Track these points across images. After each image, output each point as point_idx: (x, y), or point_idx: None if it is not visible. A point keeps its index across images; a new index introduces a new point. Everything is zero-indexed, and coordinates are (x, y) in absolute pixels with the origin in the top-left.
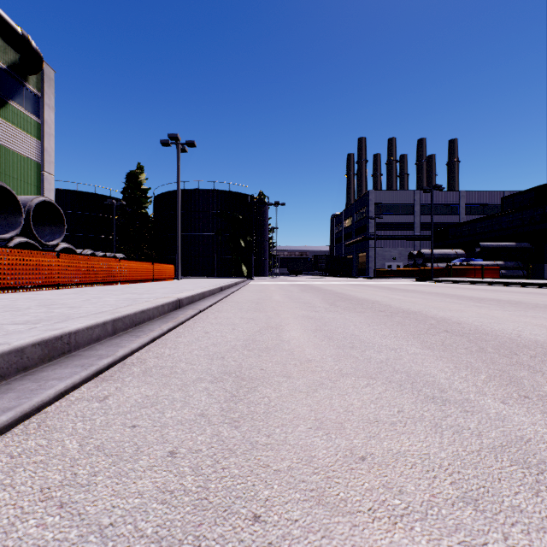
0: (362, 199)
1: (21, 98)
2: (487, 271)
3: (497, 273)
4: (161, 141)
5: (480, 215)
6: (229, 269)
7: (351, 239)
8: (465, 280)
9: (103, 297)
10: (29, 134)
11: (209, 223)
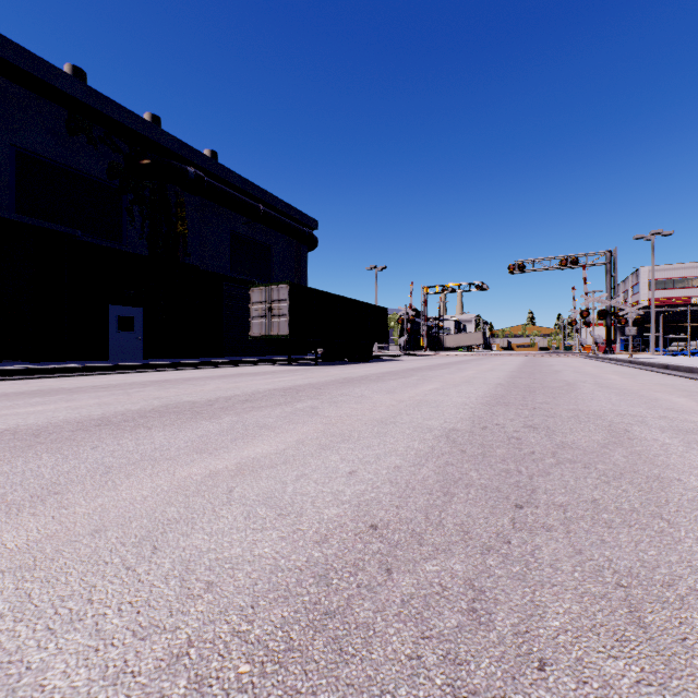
0: None
1: None
2: None
3: None
4: None
5: None
6: None
7: None
8: None
9: None
10: None
11: None
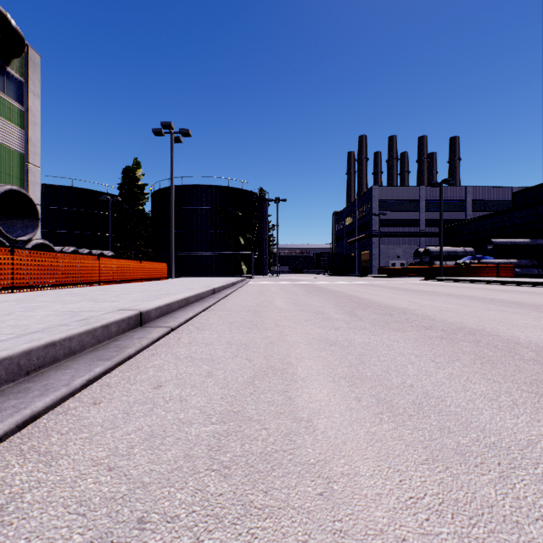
0: (365, 195)
1: (2, 83)
2: (500, 269)
3: (511, 271)
4: (153, 130)
5: (488, 212)
6: (228, 267)
7: (353, 237)
8: (483, 280)
9: (42, 307)
10: (11, 122)
11: (208, 220)
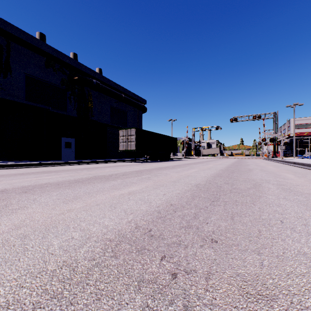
0: None
1: None
2: None
3: None
4: None
5: None
6: None
7: None
8: None
9: None
10: None
11: None
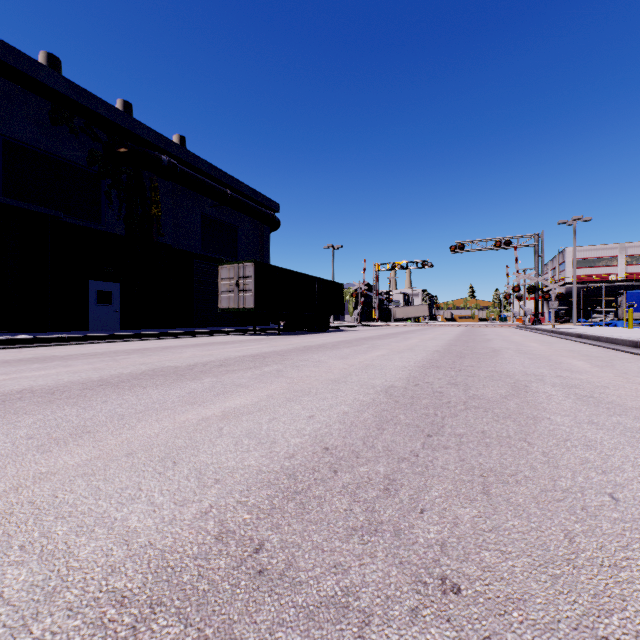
0: None
1: None
2: None
3: None
4: None
5: None
6: None
7: None
8: None
9: None
10: None
11: None
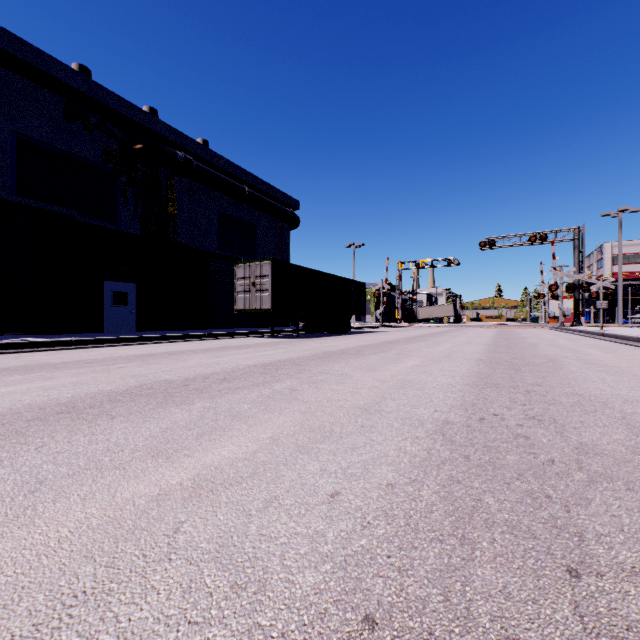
0: None
1: None
2: None
3: None
4: None
5: None
6: None
7: None
8: None
9: None
10: None
11: None
